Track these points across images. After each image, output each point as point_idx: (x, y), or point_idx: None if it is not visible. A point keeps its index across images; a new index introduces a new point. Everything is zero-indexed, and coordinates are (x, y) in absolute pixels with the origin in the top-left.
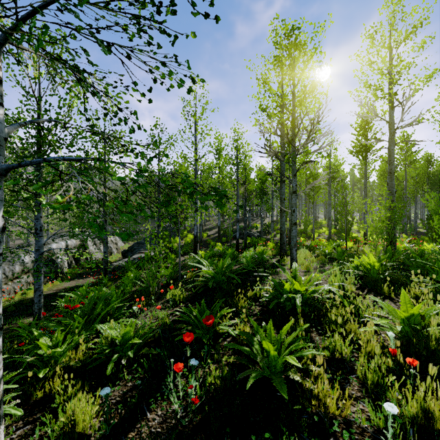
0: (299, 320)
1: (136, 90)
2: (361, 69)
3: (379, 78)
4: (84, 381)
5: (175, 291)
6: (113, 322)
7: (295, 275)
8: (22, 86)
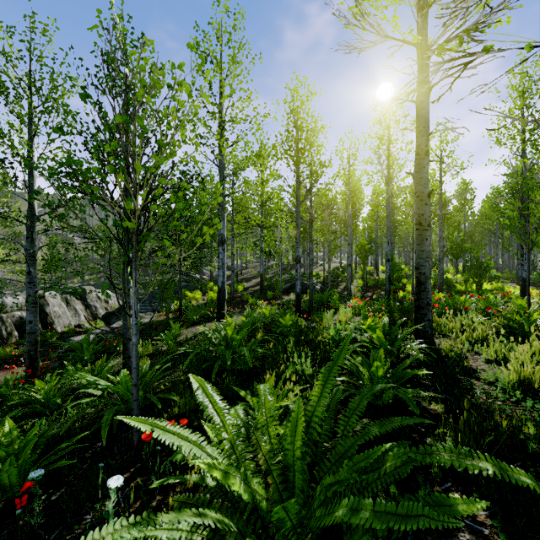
0: None
1: None
2: None
3: None
4: None
5: None
6: None
7: None
8: None
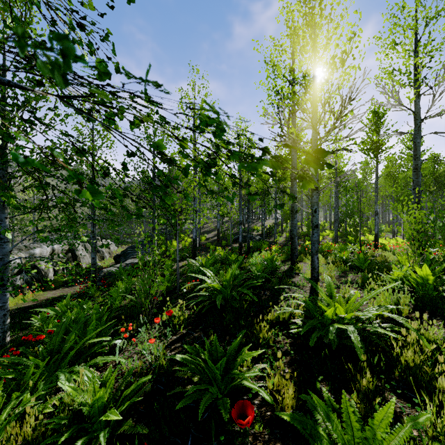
0: (363, 372)
1: None
2: (384, 51)
3: (405, 61)
4: None
5: (173, 311)
6: (83, 372)
7: (332, 293)
8: None
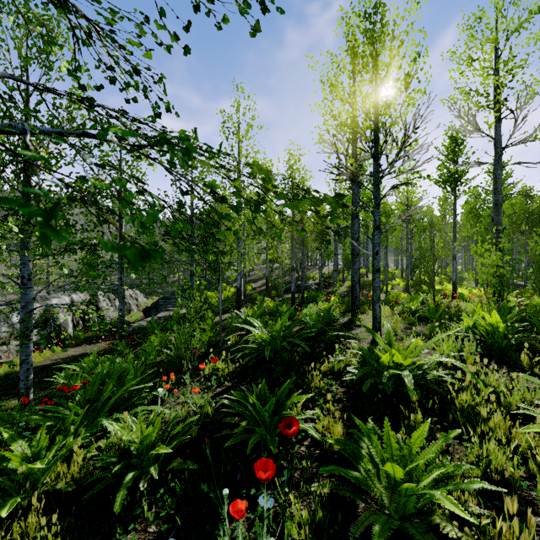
0: (415, 413)
1: (163, 27)
2: (459, 69)
3: (483, 80)
4: (78, 520)
5: (217, 364)
6: (128, 416)
7: (391, 341)
8: (2, 79)
